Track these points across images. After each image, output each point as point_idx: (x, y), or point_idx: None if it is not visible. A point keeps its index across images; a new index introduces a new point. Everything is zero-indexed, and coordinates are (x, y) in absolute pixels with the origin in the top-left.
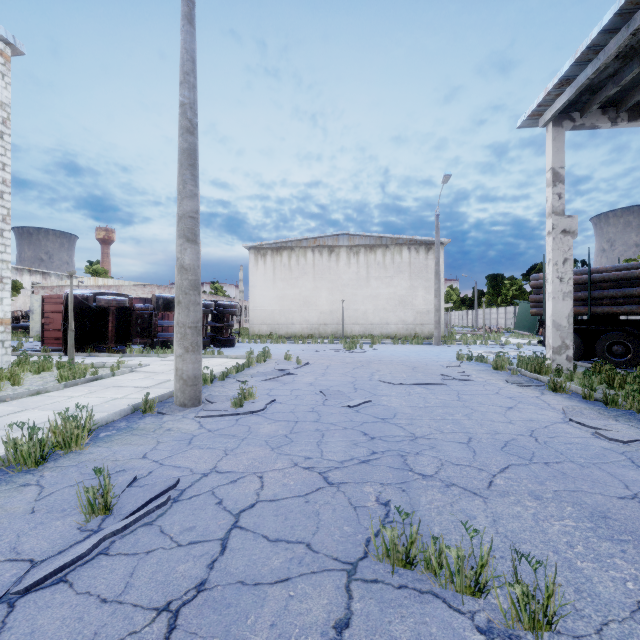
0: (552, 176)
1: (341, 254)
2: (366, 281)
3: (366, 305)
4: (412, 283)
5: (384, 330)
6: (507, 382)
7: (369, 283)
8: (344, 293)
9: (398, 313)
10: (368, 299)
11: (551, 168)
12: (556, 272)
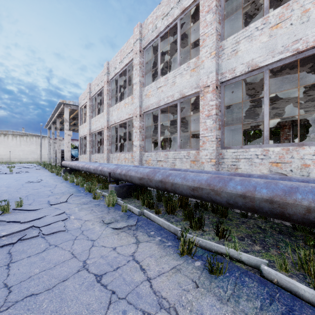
0: (48, 137)
1: (9, 136)
2: (20, 145)
3: (20, 153)
4: (37, 147)
5: (27, 160)
6: (37, 165)
7: (21, 146)
8: (11, 149)
9: (32, 155)
10: (21, 151)
11: (48, 136)
12: (49, 150)
